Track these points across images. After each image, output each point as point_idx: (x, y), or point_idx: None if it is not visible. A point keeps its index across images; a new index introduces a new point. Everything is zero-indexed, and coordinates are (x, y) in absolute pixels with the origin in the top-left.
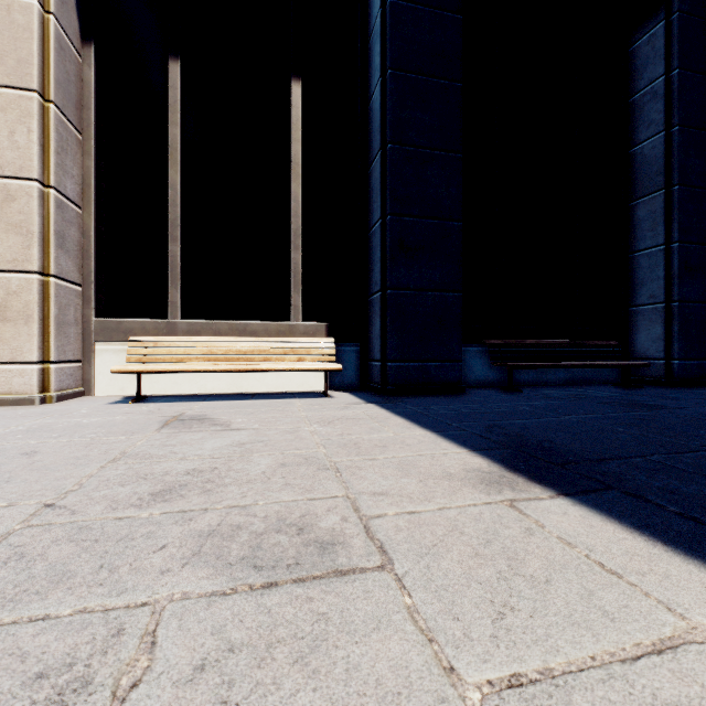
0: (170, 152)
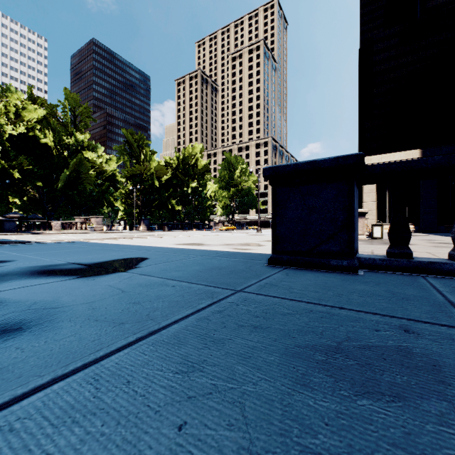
0: (387, 202)
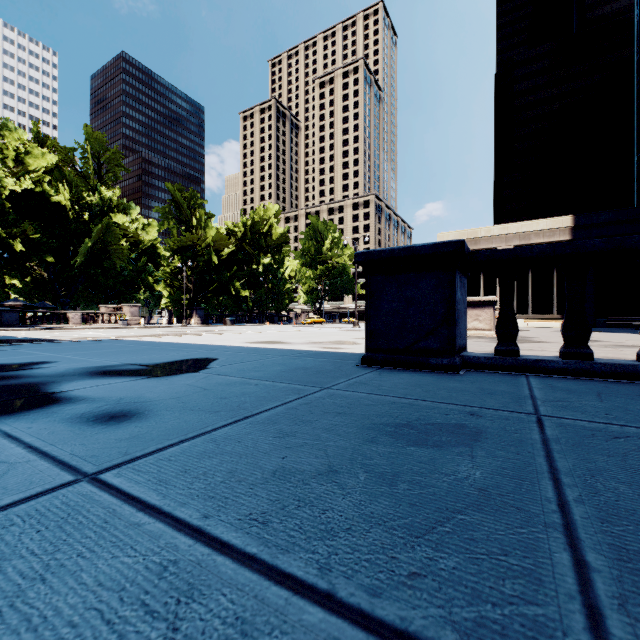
0: (529, 287)
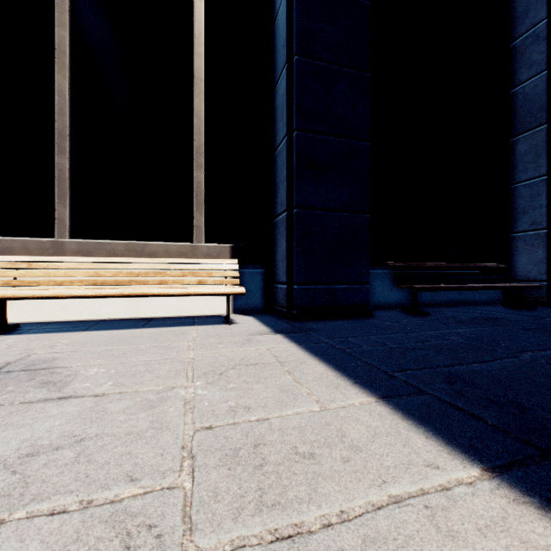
0: (57, 55)
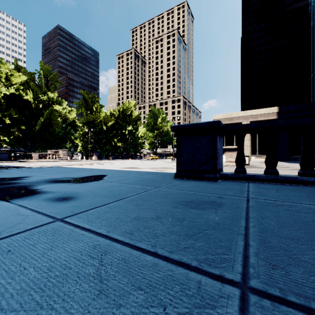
0: (257, 141)
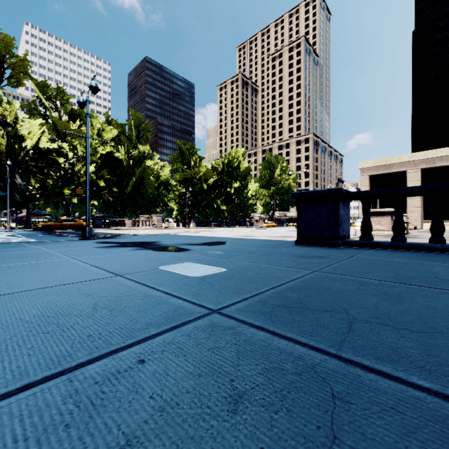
0: None
